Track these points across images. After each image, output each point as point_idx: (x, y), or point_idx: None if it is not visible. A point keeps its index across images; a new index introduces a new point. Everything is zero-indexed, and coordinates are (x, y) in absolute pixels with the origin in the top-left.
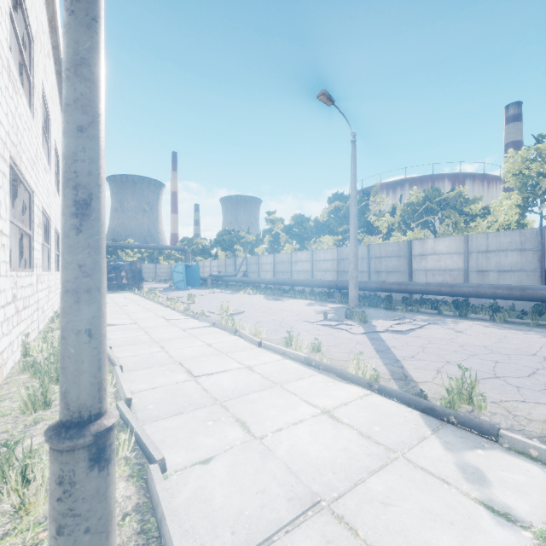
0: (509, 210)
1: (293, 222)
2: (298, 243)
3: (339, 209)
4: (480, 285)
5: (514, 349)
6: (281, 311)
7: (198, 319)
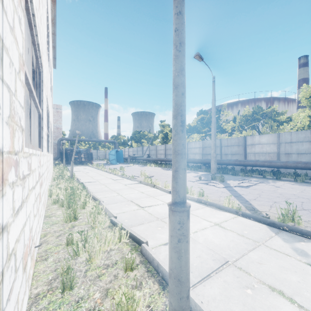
0: (303, 118)
1: None
2: None
3: (203, 119)
4: (288, 161)
5: (310, 196)
6: None
7: (130, 179)
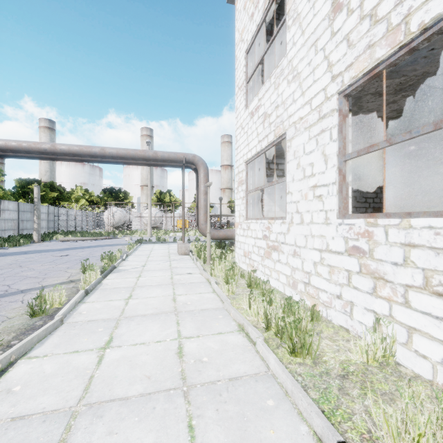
0: None
1: None
2: None
3: None
4: None
5: None
6: None
7: None
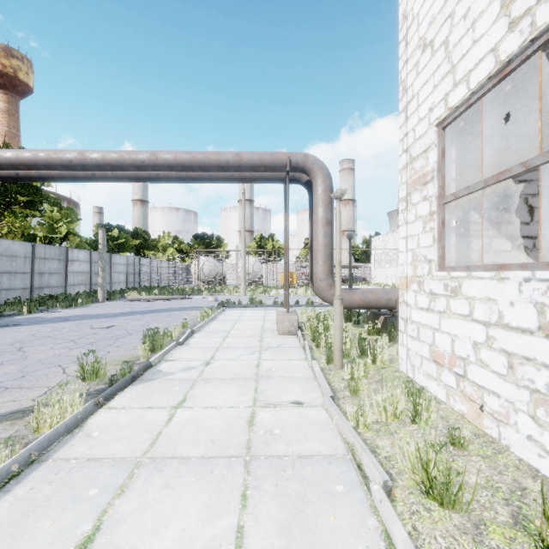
0: None
1: None
2: None
3: None
4: None
5: None
6: None
7: None
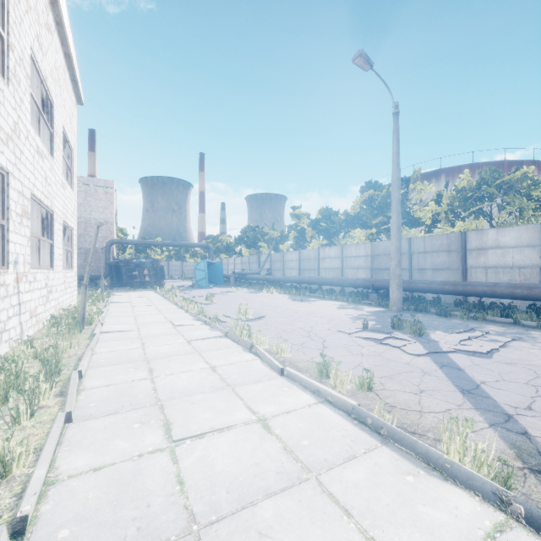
0: None
1: (320, 216)
2: (325, 238)
3: (373, 199)
4: None
5: None
6: (309, 316)
7: (210, 325)
